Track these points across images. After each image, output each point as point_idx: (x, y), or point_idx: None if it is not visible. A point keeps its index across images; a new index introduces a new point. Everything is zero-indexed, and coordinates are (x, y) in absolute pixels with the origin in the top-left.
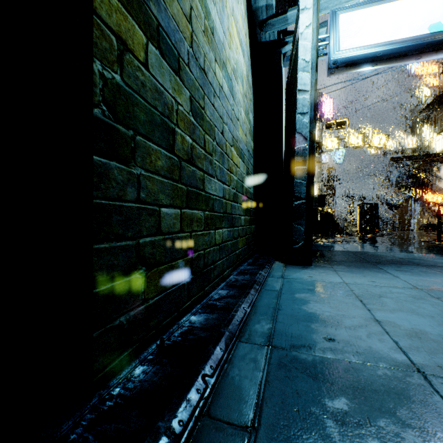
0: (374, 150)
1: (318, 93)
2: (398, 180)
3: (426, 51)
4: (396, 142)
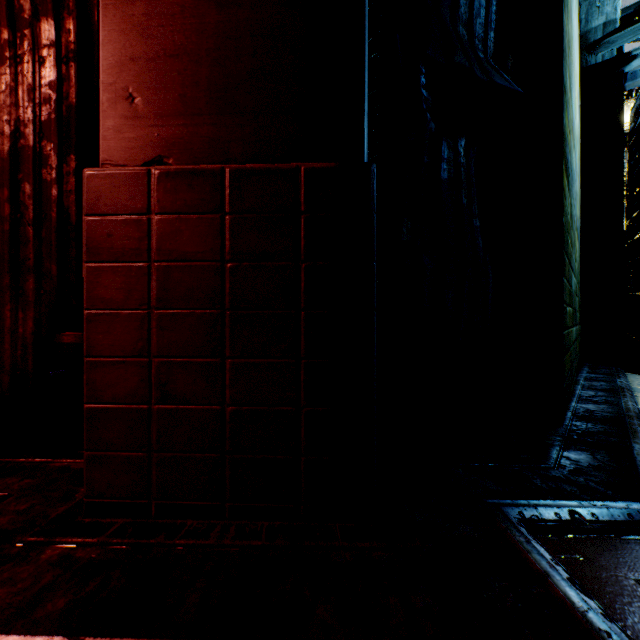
0: None
1: None
2: None
3: None
4: None
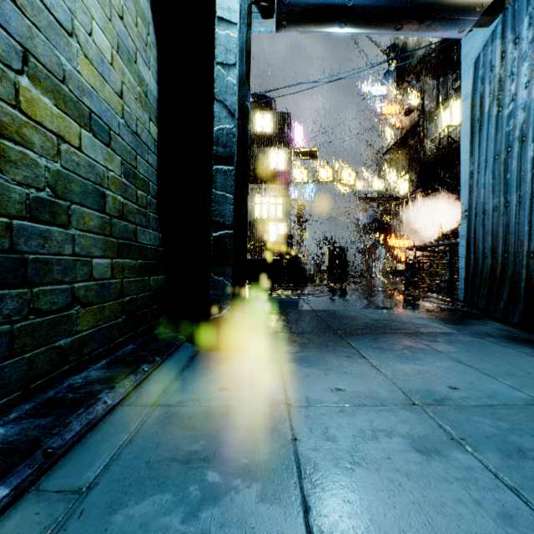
0: (344, 189)
1: (286, 113)
2: (366, 223)
3: (408, 16)
4: (364, 183)
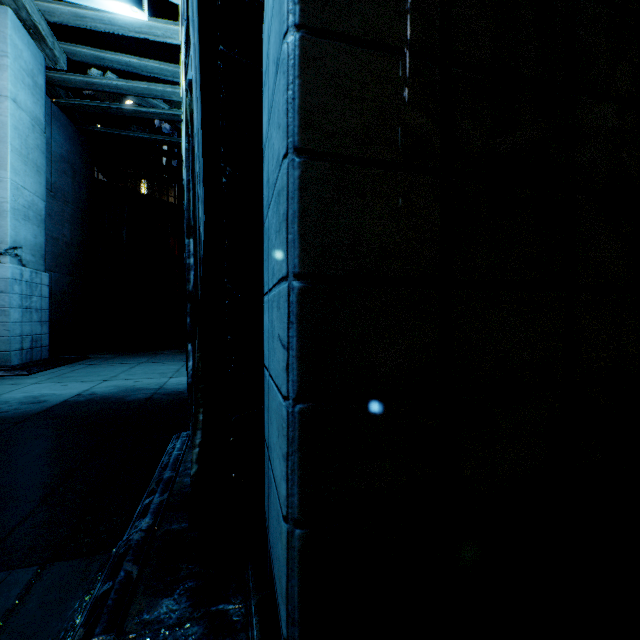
0: None
1: None
2: None
3: None
4: None
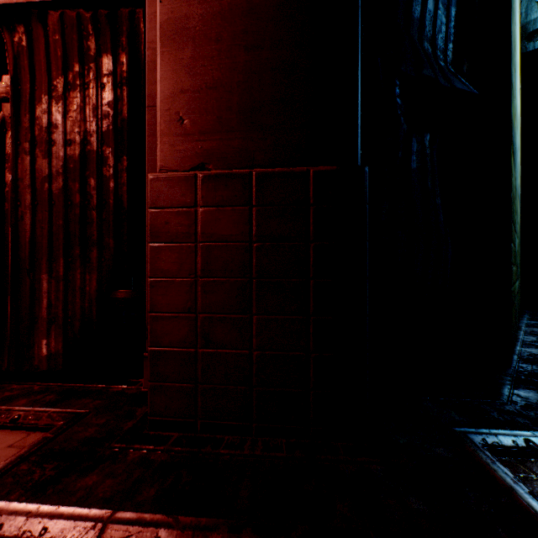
0: None
1: None
2: None
3: None
4: None
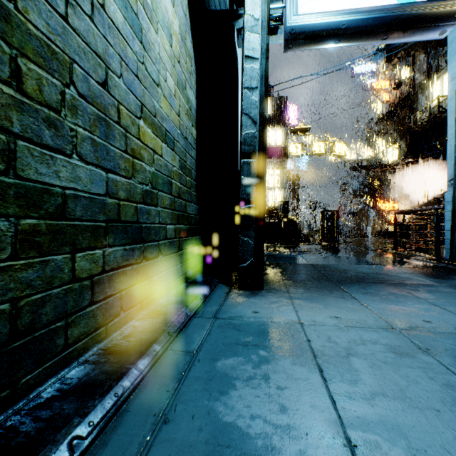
0: (335, 159)
1: (283, 97)
2: (356, 189)
3: (393, 29)
4: (355, 153)
